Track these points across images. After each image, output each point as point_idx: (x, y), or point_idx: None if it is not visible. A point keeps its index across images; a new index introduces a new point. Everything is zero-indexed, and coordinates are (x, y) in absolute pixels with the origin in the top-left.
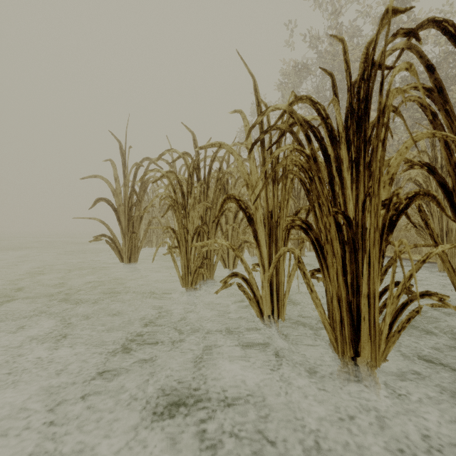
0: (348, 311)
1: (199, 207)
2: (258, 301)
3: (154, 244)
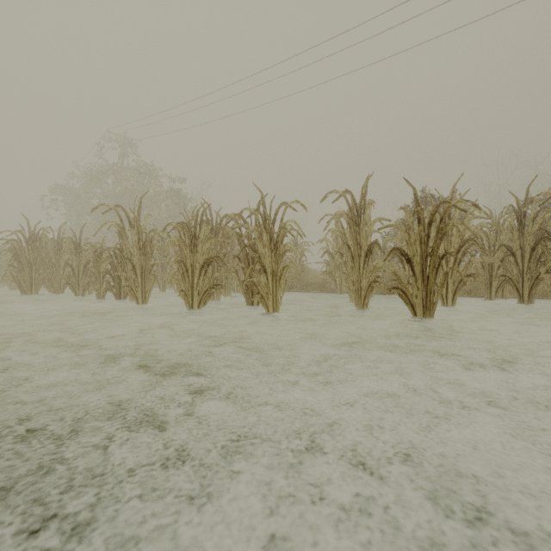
0: None
1: None
2: None
3: None
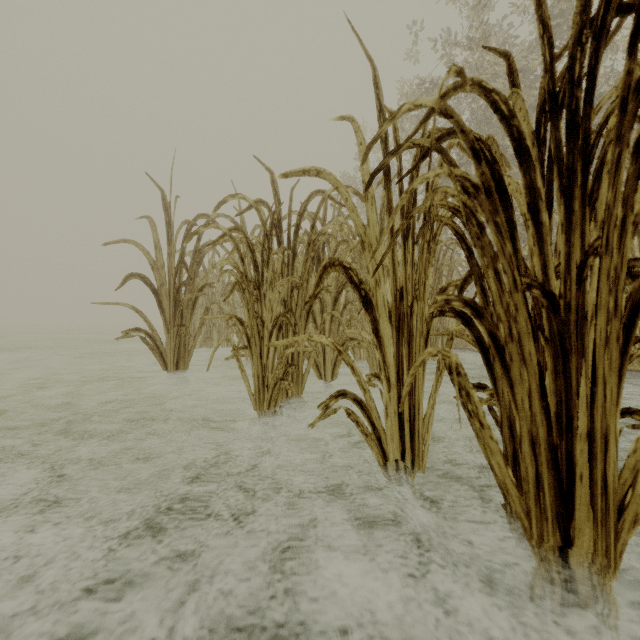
0: (551, 463)
1: (280, 285)
2: (380, 437)
3: (214, 343)
